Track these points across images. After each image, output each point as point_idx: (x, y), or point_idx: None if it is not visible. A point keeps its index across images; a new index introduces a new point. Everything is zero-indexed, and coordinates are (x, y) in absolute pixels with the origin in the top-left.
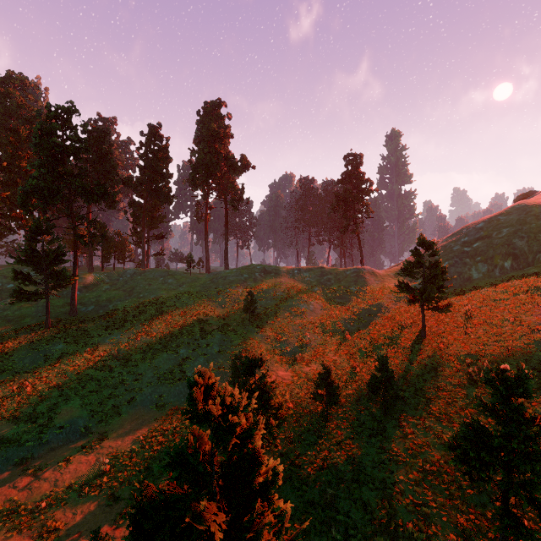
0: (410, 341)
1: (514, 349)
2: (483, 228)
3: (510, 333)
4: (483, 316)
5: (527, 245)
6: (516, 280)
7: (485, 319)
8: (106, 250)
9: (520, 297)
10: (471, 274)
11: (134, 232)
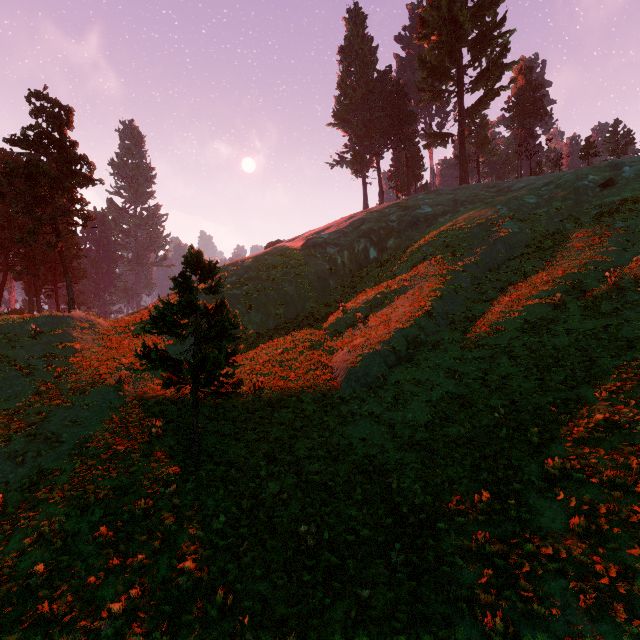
0: (171, 476)
1: (334, 446)
2: (251, 267)
3: (319, 415)
4: (277, 390)
5: (297, 291)
6: (296, 332)
7: (280, 395)
8: None
9: (308, 356)
10: (244, 325)
11: None
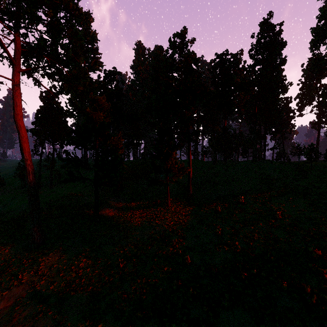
0: None
1: None
2: None
3: None
4: None
5: None
6: None
7: None
8: (226, 147)
9: None
10: None
11: (251, 131)
